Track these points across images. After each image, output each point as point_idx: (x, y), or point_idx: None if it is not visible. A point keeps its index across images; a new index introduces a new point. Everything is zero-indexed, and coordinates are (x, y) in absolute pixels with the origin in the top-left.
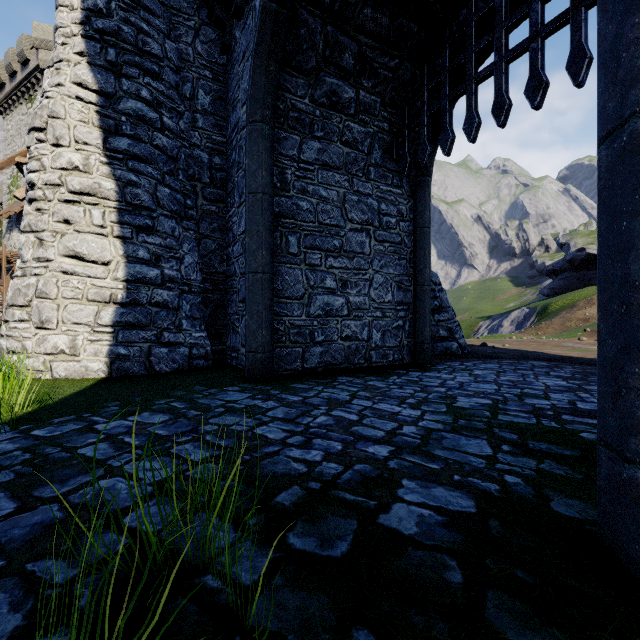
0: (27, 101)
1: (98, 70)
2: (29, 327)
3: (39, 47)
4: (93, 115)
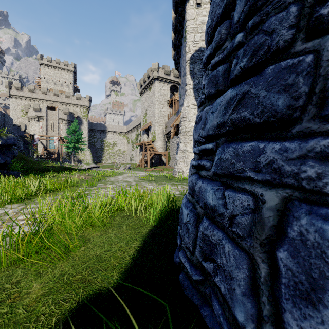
0: (149, 90)
1: (197, 99)
2: (183, 166)
3: (153, 71)
4: (196, 112)
